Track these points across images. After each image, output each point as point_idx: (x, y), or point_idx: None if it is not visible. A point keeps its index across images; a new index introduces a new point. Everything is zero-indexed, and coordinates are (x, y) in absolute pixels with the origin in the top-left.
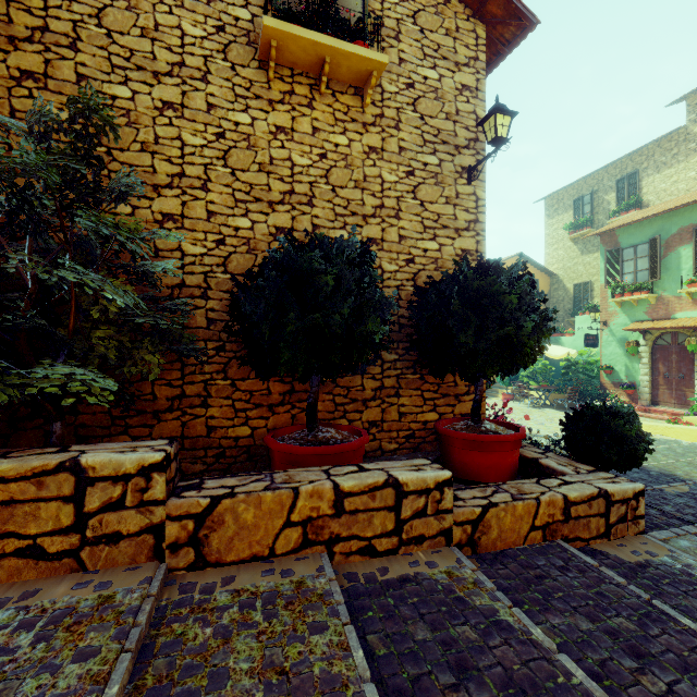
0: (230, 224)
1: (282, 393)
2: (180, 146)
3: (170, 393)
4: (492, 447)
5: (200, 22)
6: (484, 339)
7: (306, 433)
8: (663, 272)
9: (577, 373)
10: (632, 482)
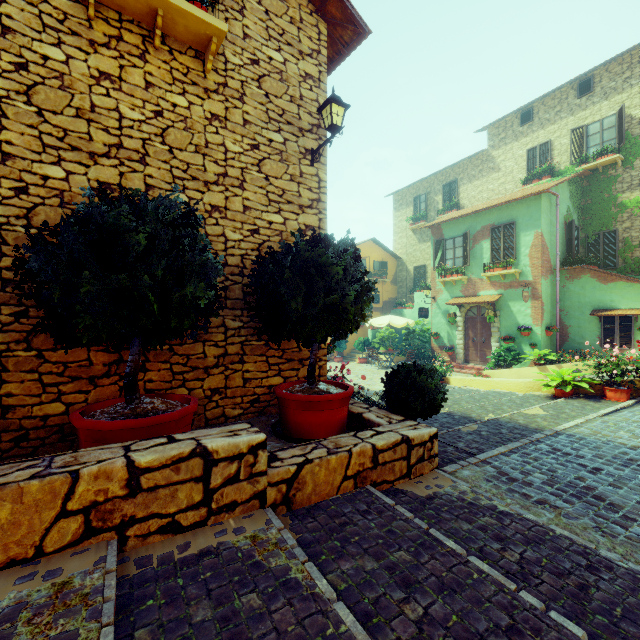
0: (35, 171)
1: (107, 364)
2: None
3: None
4: (322, 405)
5: None
6: (312, 306)
7: (123, 406)
8: (472, 260)
9: (415, 339)
10: (429, 428)
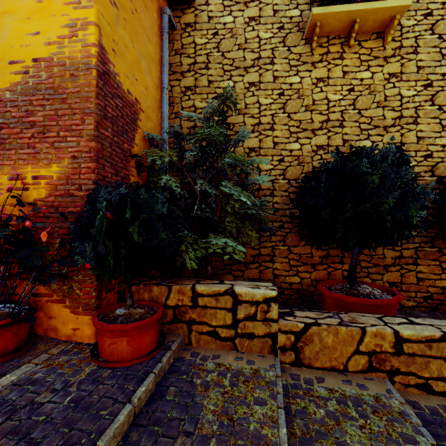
0: (287, 149)
1: (321, 257)
2: (258, 107)
3: (253, 253)
4: None
5: (269, 28)
6: None
7: (348, 287)
8: None
9: None
10: None
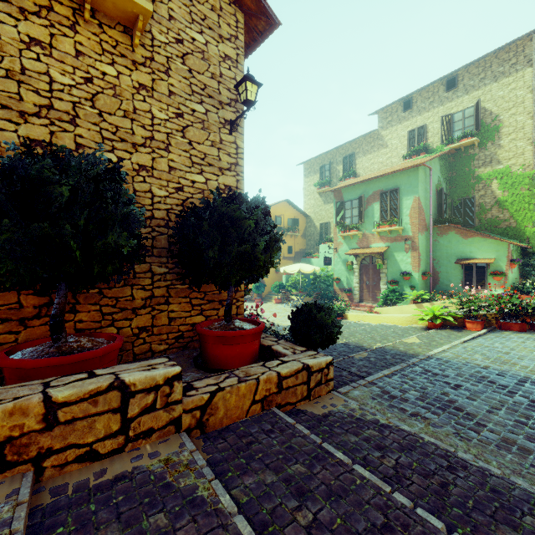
0: None
1: (38, 306)
2: None
3: None
4: (237, 340)
5: None
6: (227, 254)
7: (50, 345)
8: (366, 218)
9: (320, 282)
10: (326, 356)
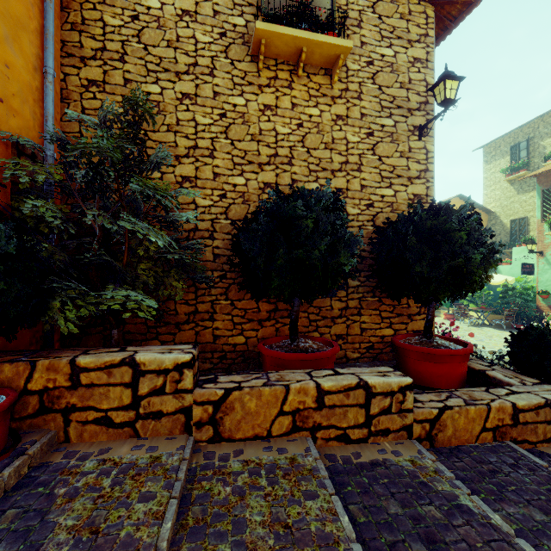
0: (230, 182)
1: (268, 311)
2: (194, 125)
3: (187, 310)
4: (444, 359)
5: (209, 31)
6: (436, 269)
7: (289, 343)
8: None
9: (514, 297)
10: None
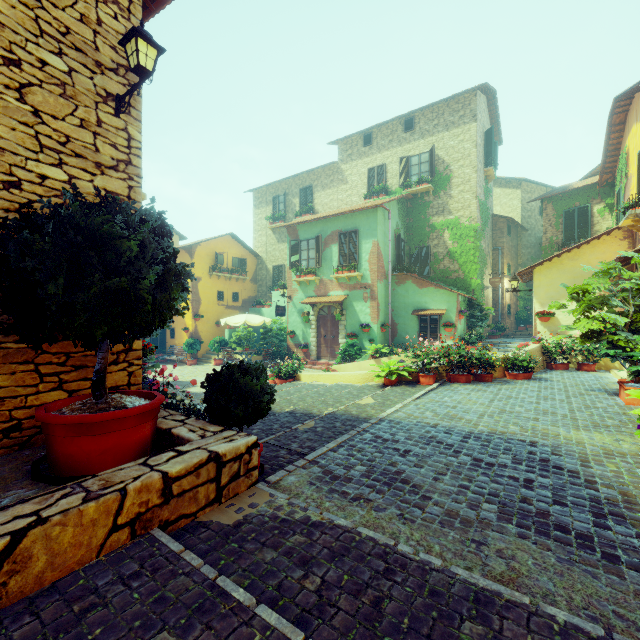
0: None
1: None
2: None
3: None
4: (108, 426)
5: None
6: (85, 290)
7: None
8: (324, 262)
9: (272, 337)
10: (247, 437)
